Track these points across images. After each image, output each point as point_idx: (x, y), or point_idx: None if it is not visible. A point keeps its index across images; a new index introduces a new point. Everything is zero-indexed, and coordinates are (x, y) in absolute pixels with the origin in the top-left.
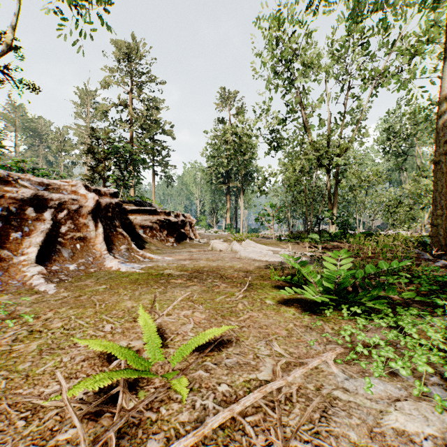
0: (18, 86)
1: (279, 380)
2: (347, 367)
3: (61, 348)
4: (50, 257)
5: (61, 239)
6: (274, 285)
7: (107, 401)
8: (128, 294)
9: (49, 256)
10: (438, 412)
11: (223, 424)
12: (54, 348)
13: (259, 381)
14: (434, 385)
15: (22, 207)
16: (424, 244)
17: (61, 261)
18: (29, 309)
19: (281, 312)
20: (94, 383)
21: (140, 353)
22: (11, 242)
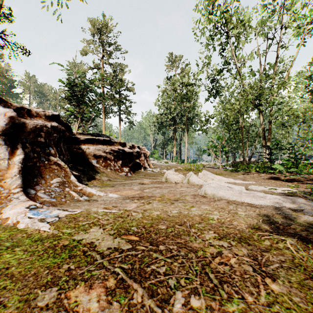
0: (13, 49)
1: None
2: None
3: None
4: None
5: None
6: None
7: None
8: None
9: None
10: None
11: None
12: None
13: None
14: None
15: None
16: None
17: None
18: None
19: None
20: None
21: None
22: None
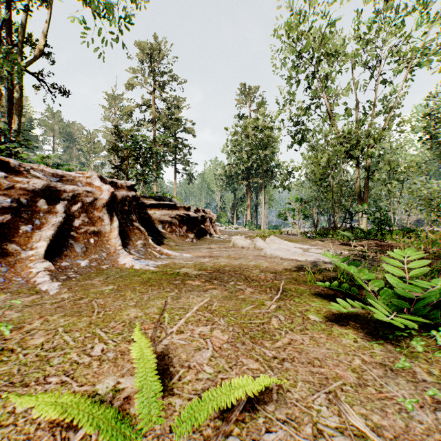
0: (50, 91)
1: None
2: None
3: (25, 383)
4: (61, 252)
5: (74, 233)
6: (313, 291)
7: None
8: (135, 298)
9: (61, 251)
10: None
11: None
12: (15, 384)
13: None
14: None
15: (34, 198)
16: None
17: (73, 257)
18: (17, 315)
19: (336, 336)
20: None
21: (130, 402)
22: (20, 236)
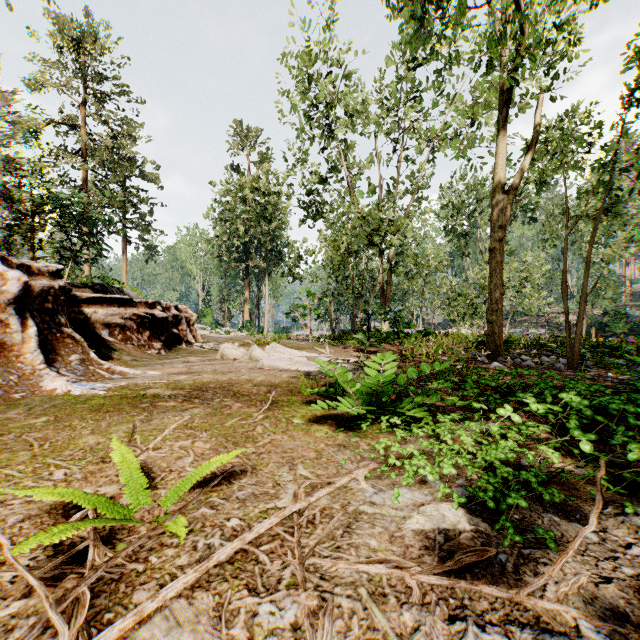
0: None
1: (301, 502)
2: (378, 482)
3: None
4: None
5: None
6: (305, 400)
7: (69, 562)
8: (89, 426)
9: None
10: (455, 508)
11: (232, 560)
12: None
13: (278, 509)
14: (458, 487)
15: None
16: (483, 344)
17: None
18: None
19: (312, 432)
20: (52, 536)
21: (115, 500)
22: None
